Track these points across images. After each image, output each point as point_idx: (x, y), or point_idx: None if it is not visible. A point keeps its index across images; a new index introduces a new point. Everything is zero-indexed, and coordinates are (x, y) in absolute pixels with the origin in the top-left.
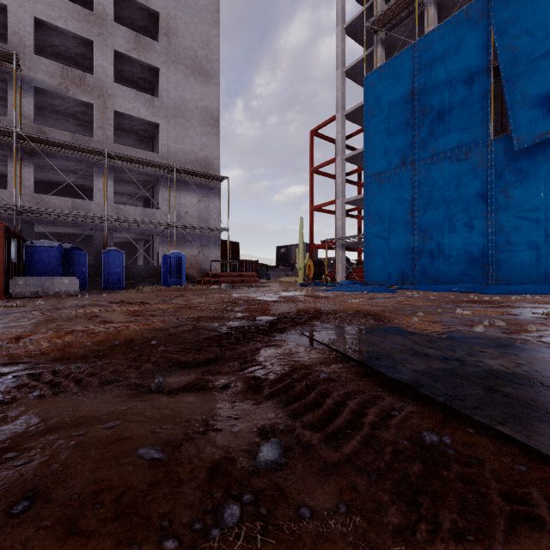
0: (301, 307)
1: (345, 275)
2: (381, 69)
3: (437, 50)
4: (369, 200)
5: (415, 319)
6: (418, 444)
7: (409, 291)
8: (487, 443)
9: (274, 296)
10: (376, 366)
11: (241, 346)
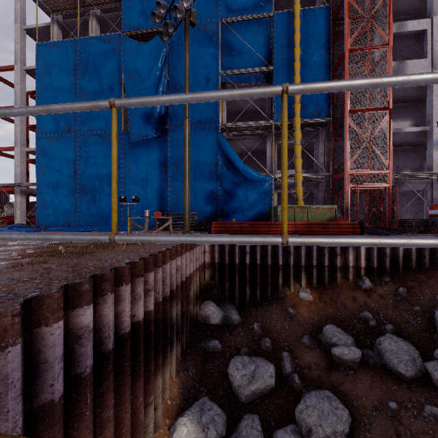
0: None
1: (25, 219)
2: (52, 45)
3: (92, 54)
4: (41, 154)
5: None
6: None
7: None
8: None
9: None
10: None
11: None
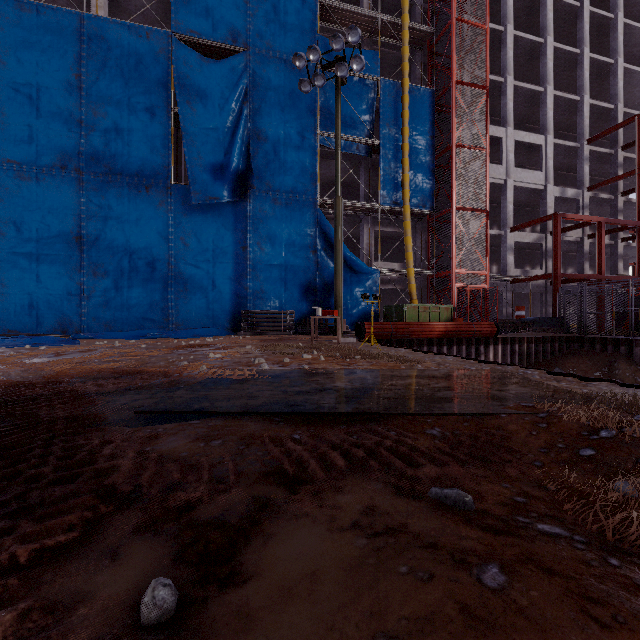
0: None
1: None
2: (24, 5)
3: (114, 48)
4: None
5: (205, 367)
6: (439, 439)
7: (92, 341)
8: (444, 422)
9: None
10: (314, 410)
11: (106, 461)
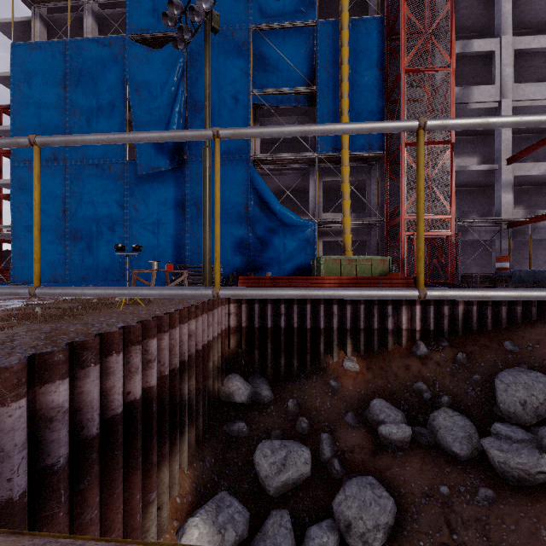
0: None
1: None
2: (33, 46)
3: (87, 60)
4: (17, 188)
5: None
6: None
7: None
8: None
9: None
10: None
11: None
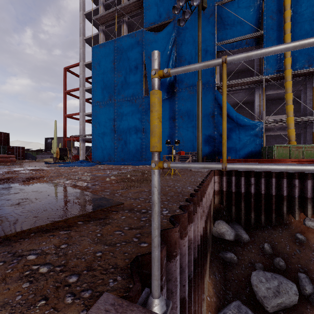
0: (6, 177)
1: (85, 157)
2: (100, 46)
3: (124, 47)
4: (94, 116)
5: (45, 179)
6: None
7: (104, 165)
8: None
9: (6, 170)
10: None
11: None
